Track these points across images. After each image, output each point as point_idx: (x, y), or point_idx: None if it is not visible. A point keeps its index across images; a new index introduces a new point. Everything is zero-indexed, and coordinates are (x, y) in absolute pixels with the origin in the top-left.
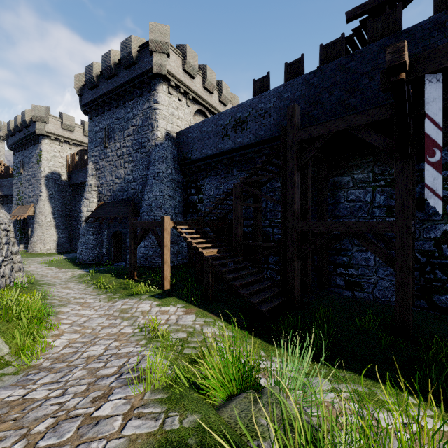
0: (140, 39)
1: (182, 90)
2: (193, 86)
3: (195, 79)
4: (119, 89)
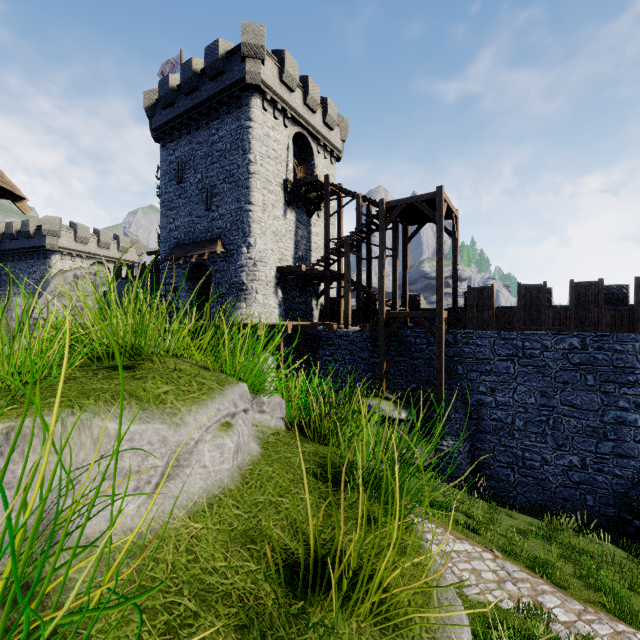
0: (38, 219)
1: (75, 255)
2: (87, 249)
3: (89, 243)
4: (21, 250)
